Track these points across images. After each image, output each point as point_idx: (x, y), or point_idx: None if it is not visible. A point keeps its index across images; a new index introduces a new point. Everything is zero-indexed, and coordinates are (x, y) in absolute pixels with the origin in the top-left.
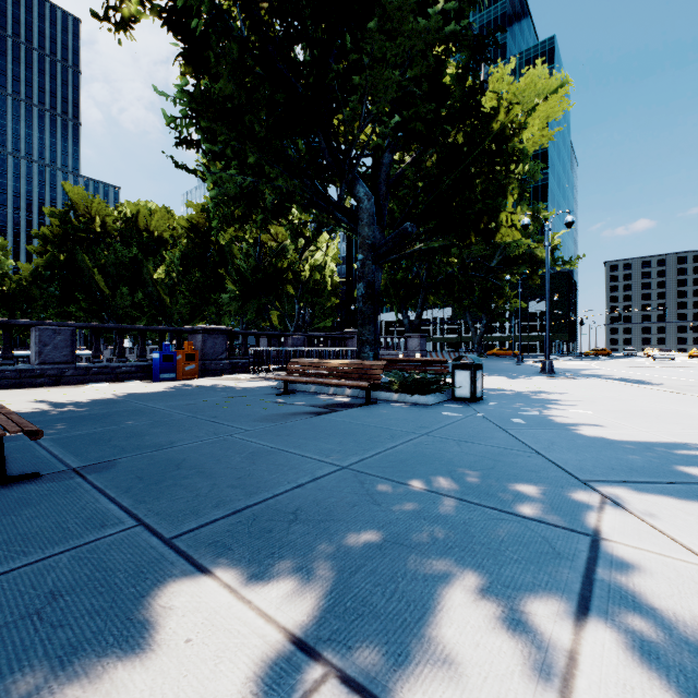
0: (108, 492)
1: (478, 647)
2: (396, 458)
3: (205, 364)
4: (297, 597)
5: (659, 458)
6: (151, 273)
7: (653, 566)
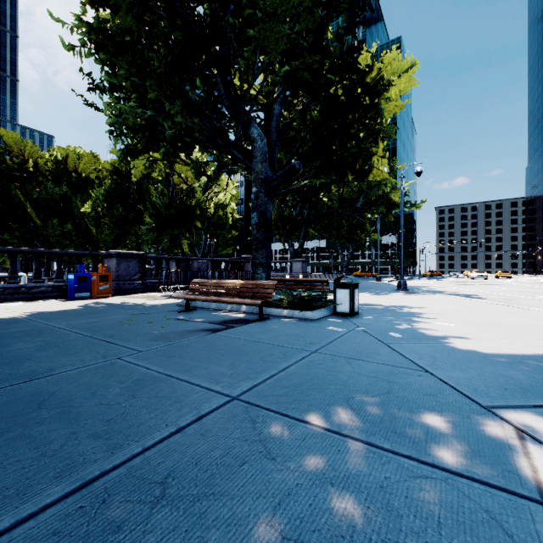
0: None
1: None
2: (290, 383)
3: (119, 284)
4: None
5: (539, 374)
6: (78, 207)
7: None
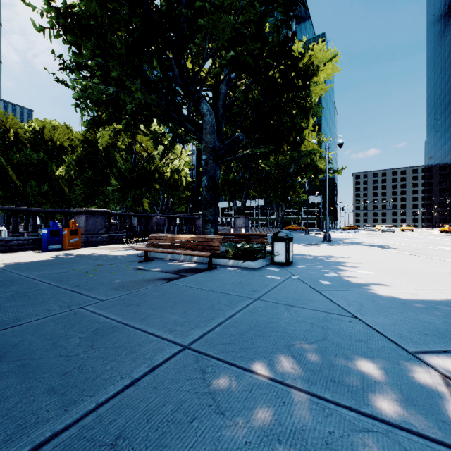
0: None
1: None
2: (236, 330)
3: (88, 237)
4: None
5: None
6: (54, 171)
7: None
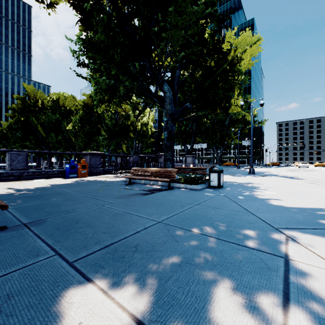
0: (41, 236)
1: (235, 324)
2: (184, 217)
3: (91, 170)
4: (138, 295)
5: (310, 216)
6: (65, 126)
7: (317, 274)
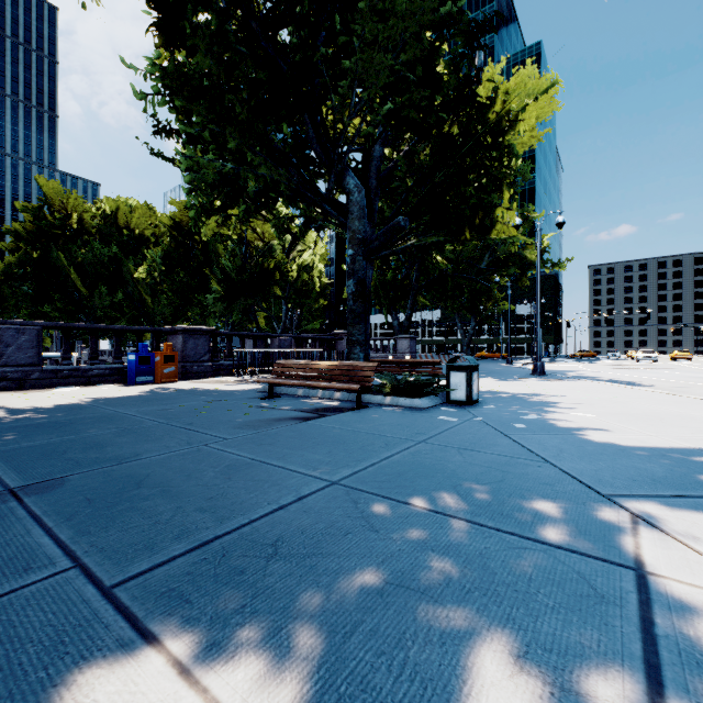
0: (45, 520)
1: None
2: (393, 470)
3: (186, 367)
4: (272, 678)
5: (679, 467)
6: (131, 272)
7: None
